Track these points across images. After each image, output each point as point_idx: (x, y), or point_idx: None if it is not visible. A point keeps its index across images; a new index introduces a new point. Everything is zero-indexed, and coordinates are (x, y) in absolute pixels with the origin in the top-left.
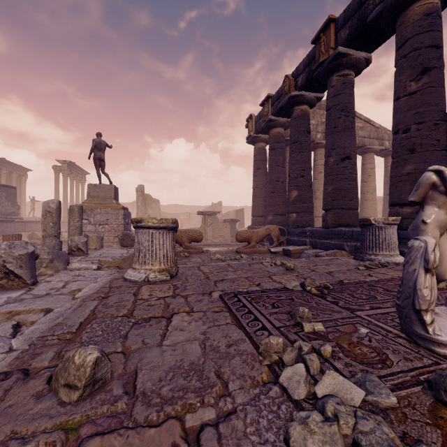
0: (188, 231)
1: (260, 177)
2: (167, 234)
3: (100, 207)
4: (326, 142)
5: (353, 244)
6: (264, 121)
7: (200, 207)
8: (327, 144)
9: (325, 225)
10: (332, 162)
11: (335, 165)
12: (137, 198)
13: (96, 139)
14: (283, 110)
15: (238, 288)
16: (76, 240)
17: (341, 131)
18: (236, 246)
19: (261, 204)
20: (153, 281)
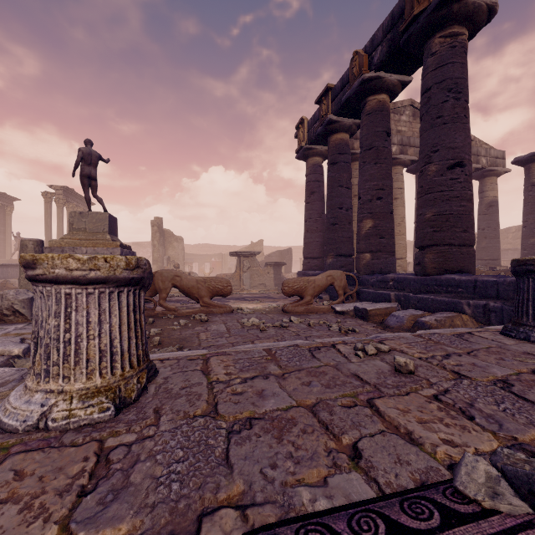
0: (208, 280)
1: (314, 203)
2: (113, 296)
3: (87, 244)
4: (422, 141)
5: (479, 302)
6: (321, 125)
7: (236, 248)
8: (425, 145)
9: (422, 270)
10: (434, 172)
11: (439, 177)
12: (152, 235)
13: (83, 148)
14: (350, 105)
15: (296, 479)
16: (10, 297)
17: (449, 122)
18: (282, 301)
19: (316, 242)
20: (59, 430)
